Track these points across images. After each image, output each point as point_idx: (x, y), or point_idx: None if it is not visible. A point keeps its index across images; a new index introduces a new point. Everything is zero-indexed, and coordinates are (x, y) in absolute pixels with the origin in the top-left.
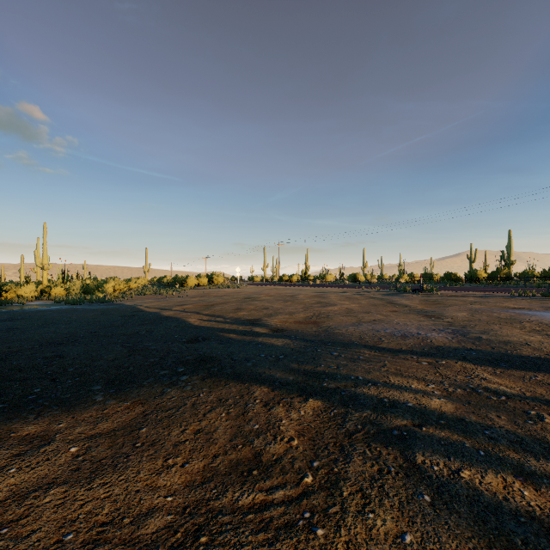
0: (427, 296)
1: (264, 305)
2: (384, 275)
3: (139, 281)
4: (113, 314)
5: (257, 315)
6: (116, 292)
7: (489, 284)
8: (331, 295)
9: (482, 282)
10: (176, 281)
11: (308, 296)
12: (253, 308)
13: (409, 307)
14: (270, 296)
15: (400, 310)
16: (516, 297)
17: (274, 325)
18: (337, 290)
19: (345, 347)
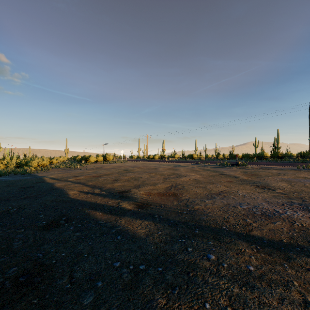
0: (243, 169)
1: (135, 176)
2: (208, 155)
3: (61, 158)
4: (15, 186)
5: (128, 186)
6: (39, 166)
7: (272, 160)
8: (180, 168)
9: (268, 159)
10: (83, 159)
11: (165, 169)
12: (127, 179)
13: (238, 177)
14: (140, 168)
15: (234, 181)
16: (303, 170)
17: (140, 198)
18: (183, 165)
19: (217, 239)
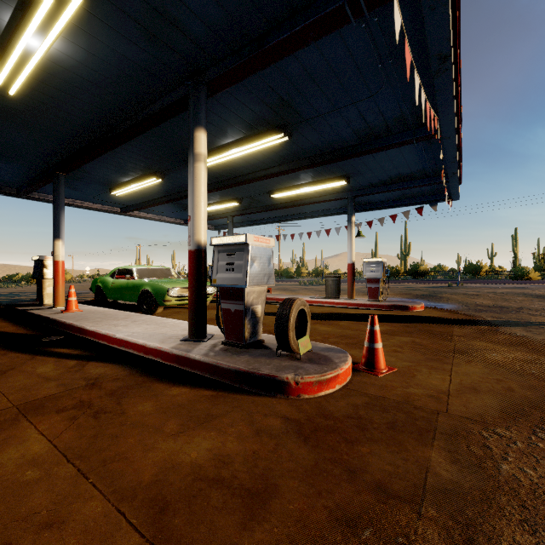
0: None
1: None
2: None
3: None
4: None
5: None
6: None
7: None
8: None
9: None
10: (24, 278)
11: None
12: None
13: None
14: (86, 286)
15: None
16: None
17: None
18: None
19: None
